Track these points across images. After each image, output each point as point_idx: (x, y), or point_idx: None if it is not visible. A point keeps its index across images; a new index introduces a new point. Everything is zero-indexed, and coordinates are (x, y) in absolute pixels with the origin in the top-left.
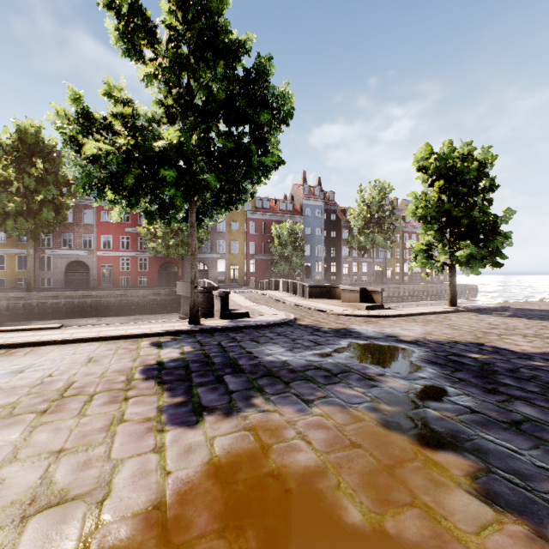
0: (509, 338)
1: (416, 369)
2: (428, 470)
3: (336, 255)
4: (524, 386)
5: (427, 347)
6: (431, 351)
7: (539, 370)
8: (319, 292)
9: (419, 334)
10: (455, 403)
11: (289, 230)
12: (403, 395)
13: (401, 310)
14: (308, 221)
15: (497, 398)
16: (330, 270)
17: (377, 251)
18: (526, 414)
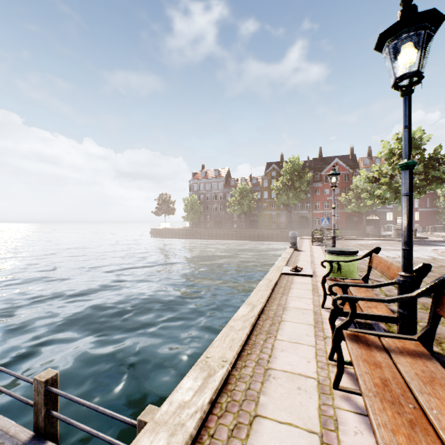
0: None
1: None
2: None
3: None
4: None
5: None
6: None
7: None
8: None
9: None
10: None
11: None
12: None
13: None
14: None
15: None
16: None
17: None
18: None
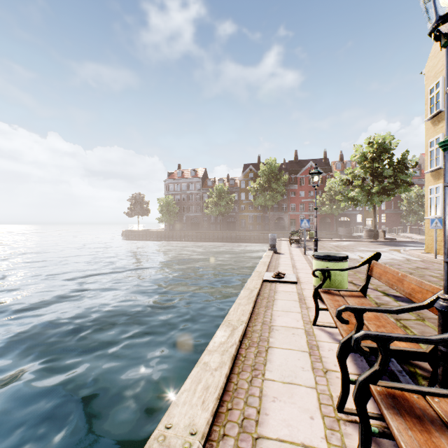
0: None
1: None
2: None
3: None
4: None
5: None
6: None
7: None
8: None
9: None
10: None
11: (416, 193)
12: None
13: None
14: None
15: None
16: None
17: None
18: None
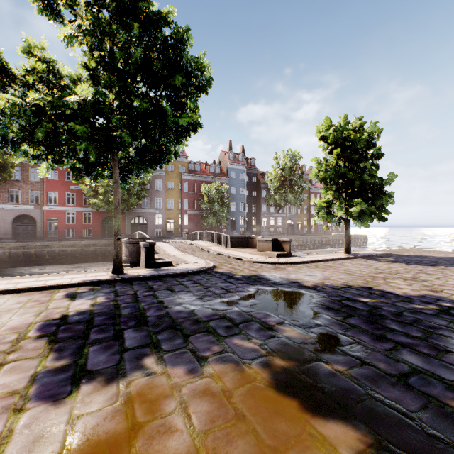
0: (392, 282)
1: (313, 315)
2: (314, 451)
3: (257, 211)
4: (408, 331)
5: (325, 292)
6: (327, 296)
7: (420, 313)
8: (239, 242)
9: (319, 280)
10: (346, 354)
11: (217, 189)
12: (298, 346)
13: (306, 257)
14: (233, 182)
15: (385, 346)
16: (252, 223)
17: (289, 208)
18: (412, 364)
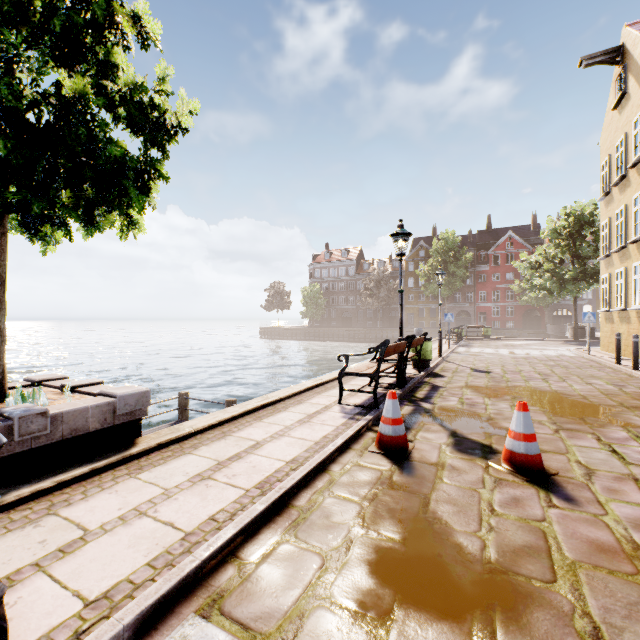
0: None
1: None
2: None
3: None
4: None
5: None
6: None
7: None
8: None
9: None
10: None
11: None
12: None
13: None
14: None
15: None
16: None
17: None
18: None
